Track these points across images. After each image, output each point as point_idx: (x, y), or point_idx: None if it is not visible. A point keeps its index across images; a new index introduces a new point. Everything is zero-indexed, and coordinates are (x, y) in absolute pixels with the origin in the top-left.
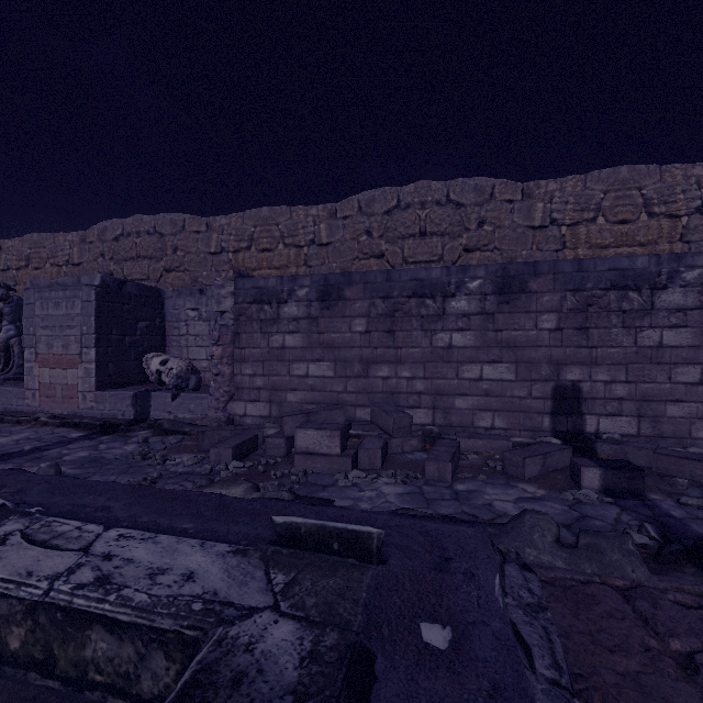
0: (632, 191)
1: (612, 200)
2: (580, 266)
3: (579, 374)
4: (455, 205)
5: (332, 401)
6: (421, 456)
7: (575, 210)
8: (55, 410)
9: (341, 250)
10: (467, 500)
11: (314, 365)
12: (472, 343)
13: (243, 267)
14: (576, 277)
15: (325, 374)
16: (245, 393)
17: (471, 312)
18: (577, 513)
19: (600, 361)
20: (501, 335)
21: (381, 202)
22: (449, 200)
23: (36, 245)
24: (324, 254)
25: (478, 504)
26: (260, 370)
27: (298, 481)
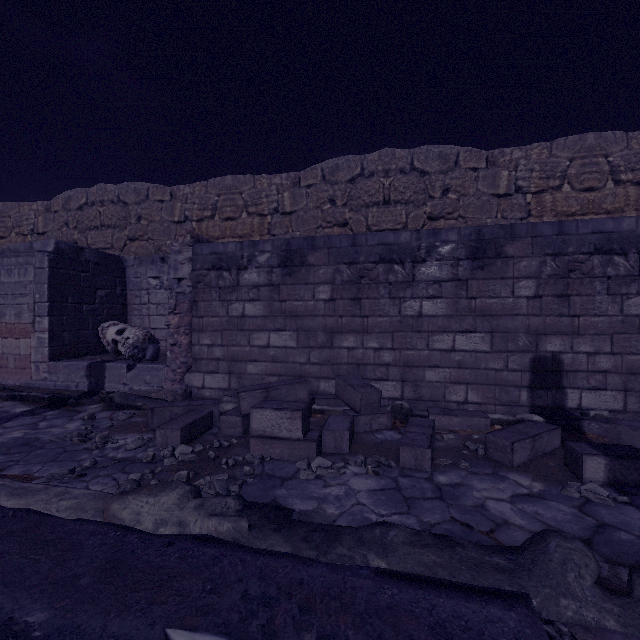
0: (598, 158)
1: (578, 167)
2: (561, 228)
3: (560, 344)
4: (419, 173)
5: (294, 373)
6: (391, 436)
7: (540, 177)
8: (7, 381)
9: (304, 219)
10: (453, 499)
11: (276, 334)
12: (444, 311)
13: (206, 236)
14: (556, 240)
15: (287, 344)
16: (203, 364)
17: (443, 278)
18: (591, 519)
19: (582, 331)
20: (475, 303)
21: (345, 170)
22: (413, 168)
23: (1, 214)
24: (288, 222)
25: (468, 506)
26: (219, 340)
27: (252, 473)
